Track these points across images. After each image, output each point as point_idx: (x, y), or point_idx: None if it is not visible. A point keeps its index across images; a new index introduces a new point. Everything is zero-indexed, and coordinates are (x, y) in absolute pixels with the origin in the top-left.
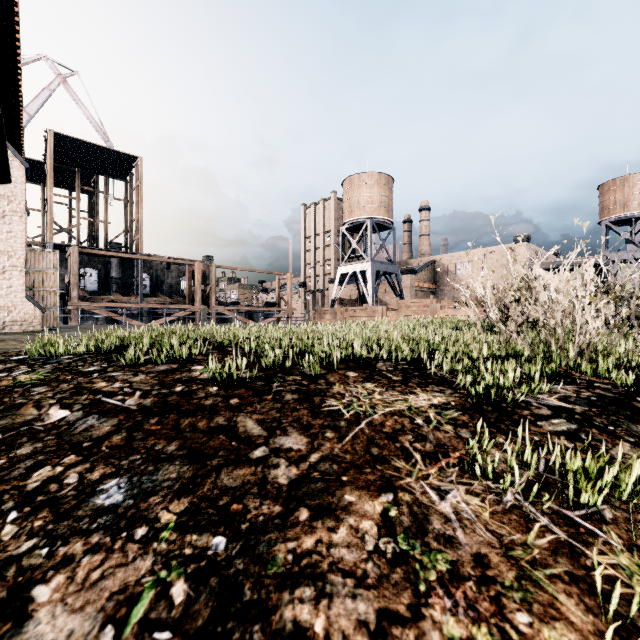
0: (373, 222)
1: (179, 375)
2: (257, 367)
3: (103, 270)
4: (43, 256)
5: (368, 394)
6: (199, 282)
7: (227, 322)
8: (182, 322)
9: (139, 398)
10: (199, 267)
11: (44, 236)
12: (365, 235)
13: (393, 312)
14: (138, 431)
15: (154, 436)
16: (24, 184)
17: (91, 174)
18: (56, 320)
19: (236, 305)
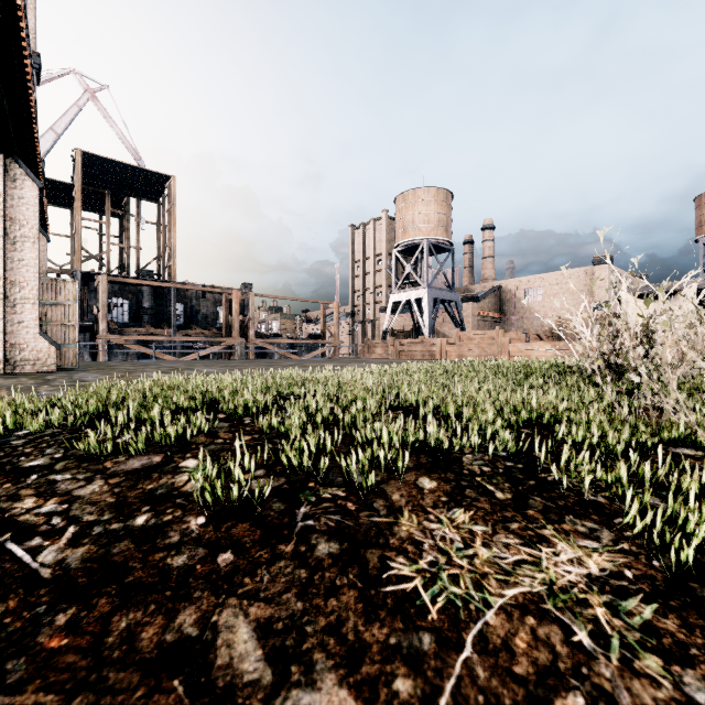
0: (430, 243)
1: (155, 482)
2: (278, 464)
3: (134, 300)
4: (61, 286)
5: (464, 544)
6: (236, 312)
7: (267, 356)
8: (218, 356)
9: (66, 545)
10: (236, 296)
11: (73, 264)
12: (421, 258)
13: (453, 346)
14: (20, 654)
15: (42, 676)
16: (37, 206)
17: (122, 196)
18: (75, 358)
19: (277, 337)
